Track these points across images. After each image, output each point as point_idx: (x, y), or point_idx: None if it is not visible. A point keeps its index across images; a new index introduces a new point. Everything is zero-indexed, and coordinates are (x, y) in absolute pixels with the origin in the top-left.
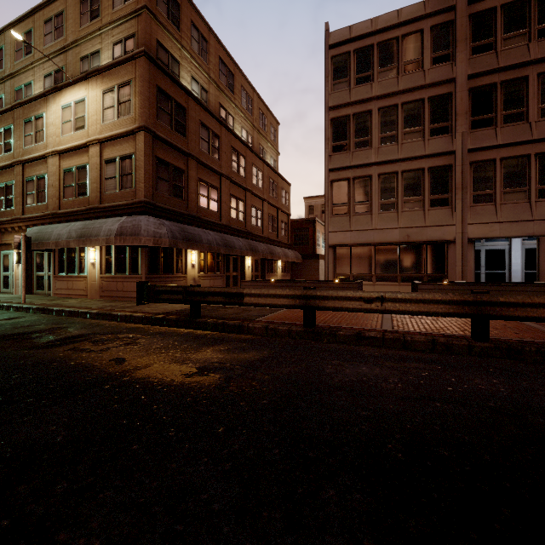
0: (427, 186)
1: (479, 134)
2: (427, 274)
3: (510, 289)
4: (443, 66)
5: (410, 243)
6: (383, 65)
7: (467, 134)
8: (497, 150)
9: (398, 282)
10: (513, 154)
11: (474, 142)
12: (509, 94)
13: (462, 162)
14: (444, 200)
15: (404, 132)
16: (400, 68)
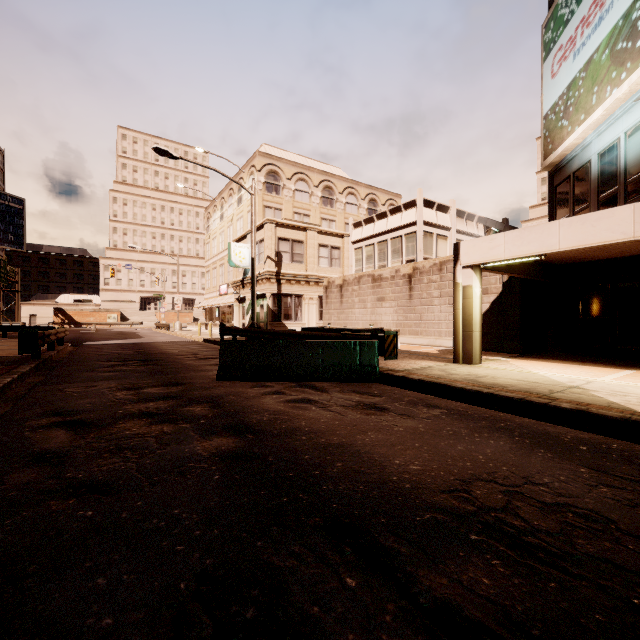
0: None
1: None
2: None
3: None
4: None
5: None
6: None
7: None
8: None
9: None
10: None
11: None
12: None
13: None
14: None
15: None
16: None
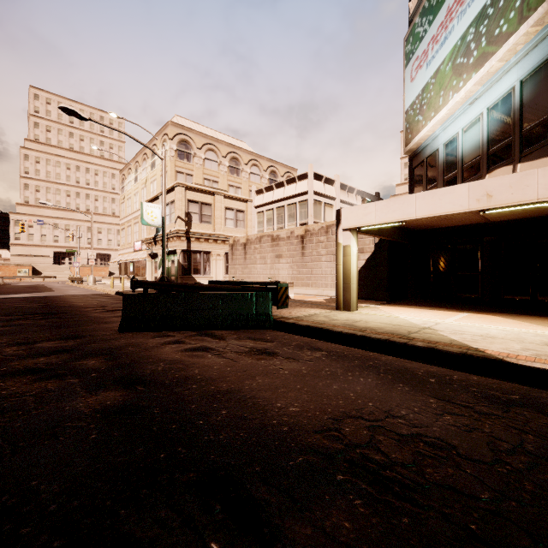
0: None
1: None
2: None
3: None
4: None
5: None
6: None
7: None
8: None
9: None
10: None
11: None
12: None
13: None
14: None
15: None
16: None
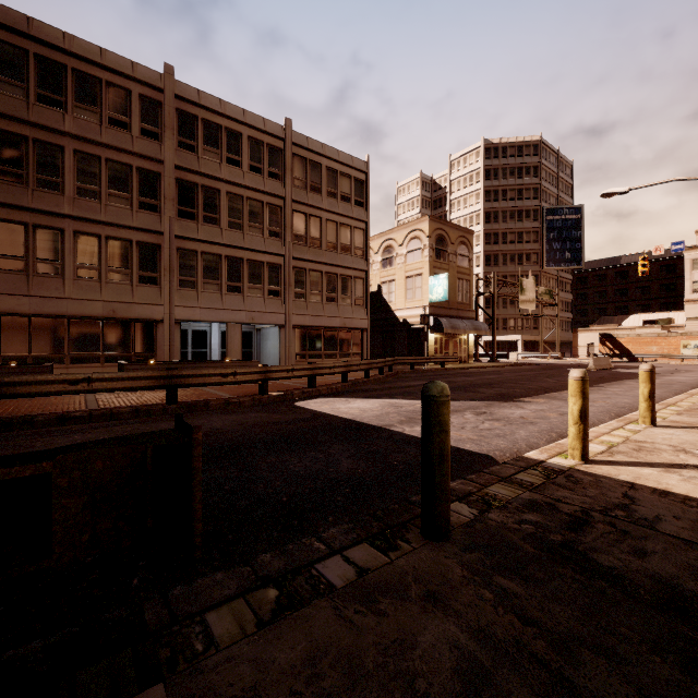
0: (135, 260)
1: (184, 224)
2: (135, 354)
3: (201, 365)
4: (152, 143)
5: (117, 319)
6: (82, 101)
7: (175, 221)
8: (199, 243)
9: (102, 363)
10: (211, 251)
11: (181, 230)
12: (208, 199)
13: (171, 245)
14: (153, 279)
15: (110, 193)
16: (104, 117)
